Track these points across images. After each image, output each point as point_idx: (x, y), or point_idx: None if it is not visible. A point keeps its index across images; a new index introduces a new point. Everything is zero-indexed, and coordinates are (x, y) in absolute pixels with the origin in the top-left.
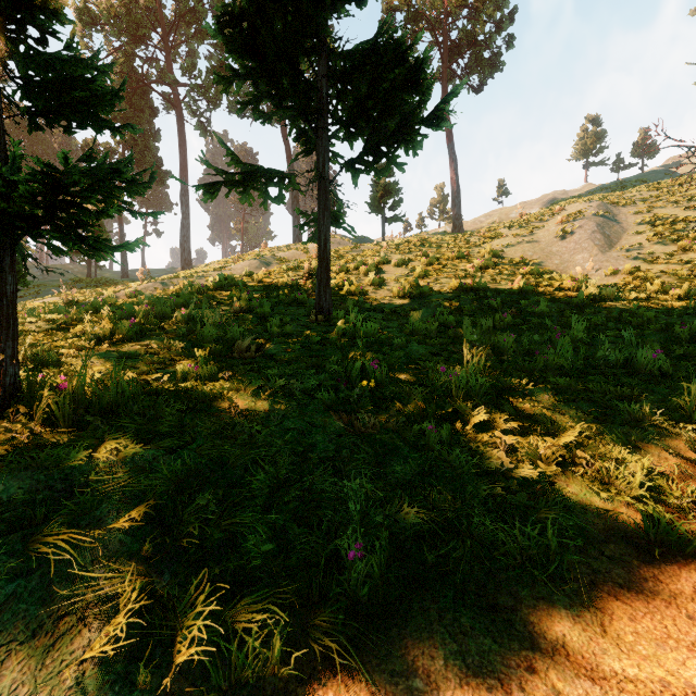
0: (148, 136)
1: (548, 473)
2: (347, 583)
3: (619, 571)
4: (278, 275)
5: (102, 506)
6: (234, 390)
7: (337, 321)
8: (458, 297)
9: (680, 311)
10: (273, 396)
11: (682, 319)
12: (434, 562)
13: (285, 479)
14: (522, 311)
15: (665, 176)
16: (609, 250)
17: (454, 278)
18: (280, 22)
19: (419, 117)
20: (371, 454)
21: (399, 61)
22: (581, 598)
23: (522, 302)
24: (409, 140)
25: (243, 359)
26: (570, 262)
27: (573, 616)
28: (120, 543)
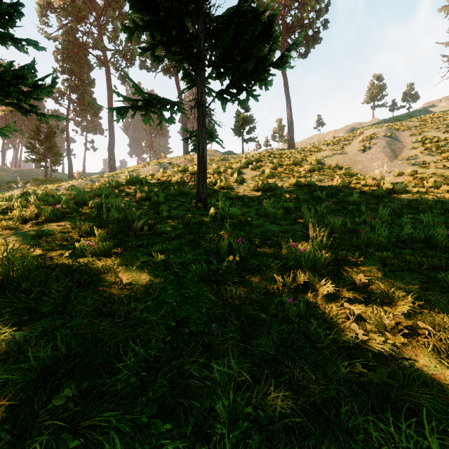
0: (86, 84)
1: (397, 343)
2: None
3: None
4: (172, 175)
5: None
6: (123, 264)
7: (211, 207)
8: (295, 190)
9: None
10: (155, 269)
11: None
12: None
13: (157, 355)
14: (340, 200)
15: (425, 113)
16: (395, 159)
17: (292, 178)
18: None
19: (269, 62)
20: (238, 325)
21: (255, 22)
22: None
23: (340, 194)
24: (262, 79)
25: (137, 236)
26: (369, 167)
27: None
28: None
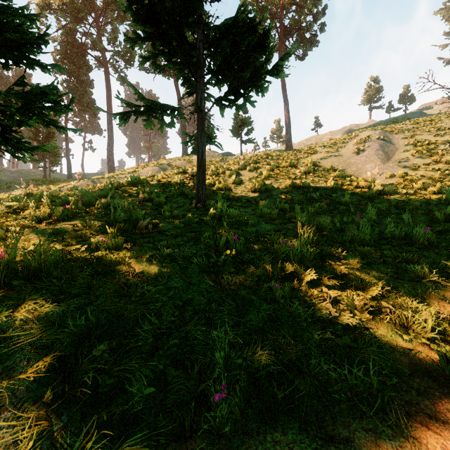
0: (85, 84)
1: (363, 319)
2: (214, 418)
3: (426, 402)
4: (171, 177)
5: (15, 356)
6: (133, 257)
7: (210, 207)
8: (291, 191)
9: (435, 201)
10: (162, 261)
11: (437, 206)
12: (282, 397)
13: (167, 327)
14: (333, 201)
15: (420, 116)
16: (387, 162)
17: (288, 179)
18: (170, 1)
19: (265, 70)
20: (233, 305)
21: (252, 32)
22: (400, 428)
23: (333, 195)
24: (258, 86)
25: (143, 234)
26: (362, 169)
27: (396, 446)
28: (26, 389)
